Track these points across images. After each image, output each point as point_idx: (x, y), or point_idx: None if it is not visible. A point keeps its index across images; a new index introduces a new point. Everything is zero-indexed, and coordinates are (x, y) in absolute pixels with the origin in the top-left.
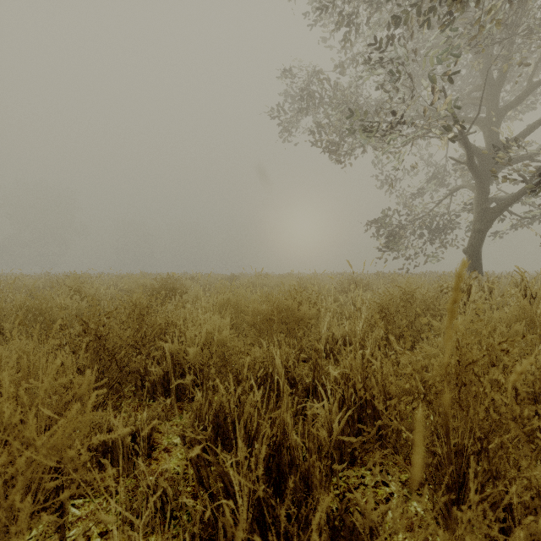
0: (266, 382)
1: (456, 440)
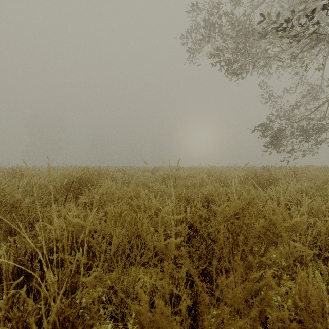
0: None
1: None
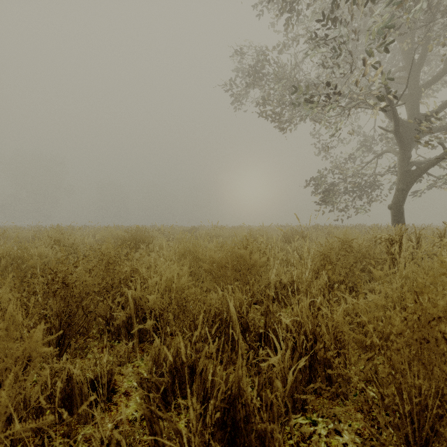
0: (221, 326)
1: (417, 399)
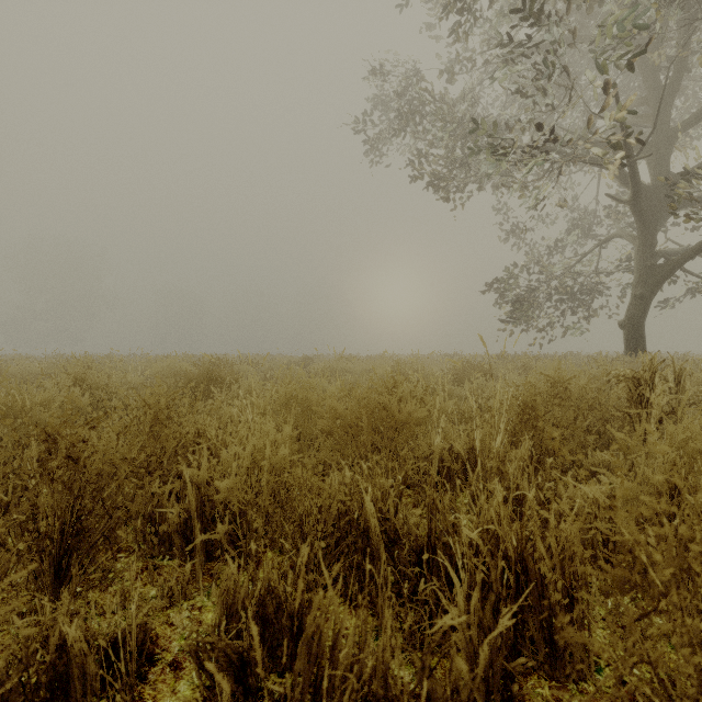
0: (349, 535)
1: None
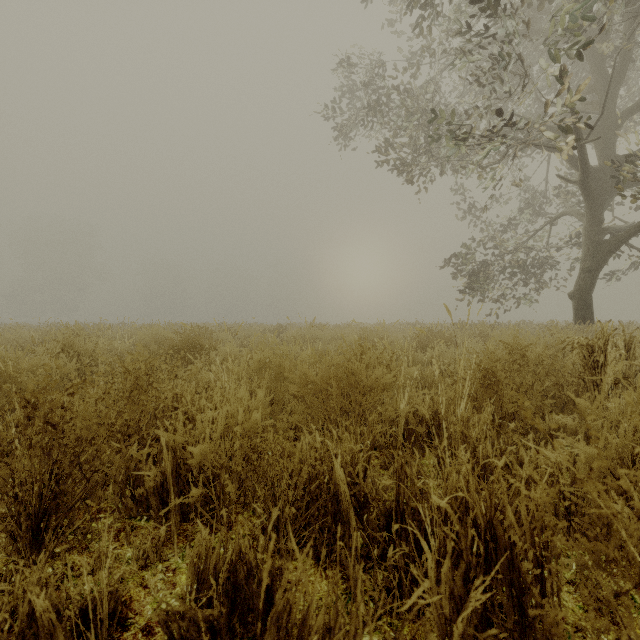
0: (320, 499)
1: None
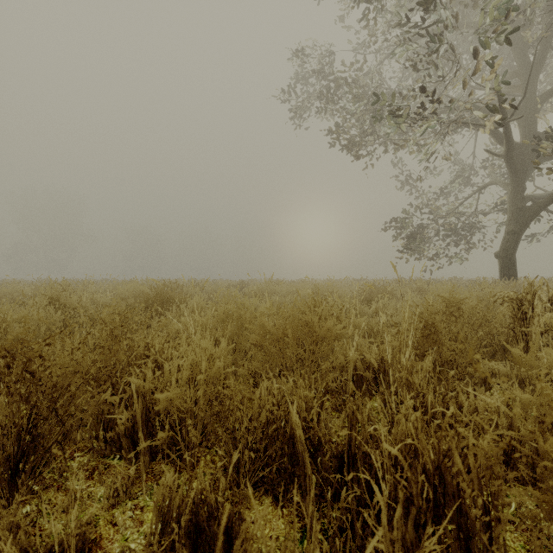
0: (277, 441)
1: None
